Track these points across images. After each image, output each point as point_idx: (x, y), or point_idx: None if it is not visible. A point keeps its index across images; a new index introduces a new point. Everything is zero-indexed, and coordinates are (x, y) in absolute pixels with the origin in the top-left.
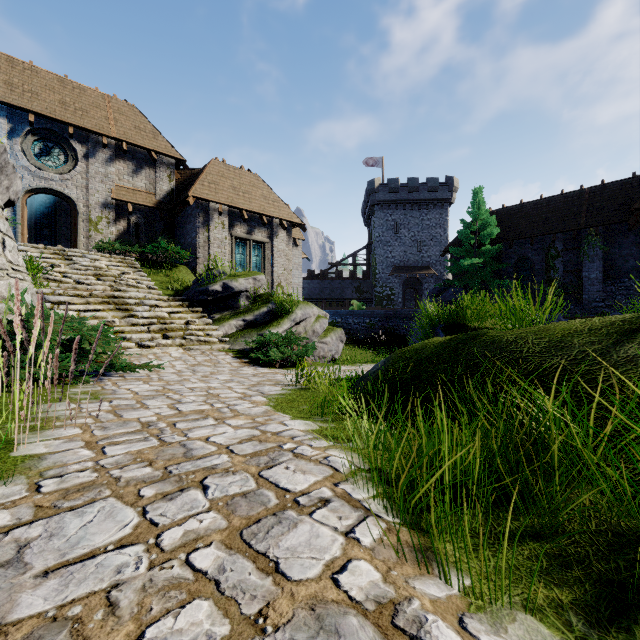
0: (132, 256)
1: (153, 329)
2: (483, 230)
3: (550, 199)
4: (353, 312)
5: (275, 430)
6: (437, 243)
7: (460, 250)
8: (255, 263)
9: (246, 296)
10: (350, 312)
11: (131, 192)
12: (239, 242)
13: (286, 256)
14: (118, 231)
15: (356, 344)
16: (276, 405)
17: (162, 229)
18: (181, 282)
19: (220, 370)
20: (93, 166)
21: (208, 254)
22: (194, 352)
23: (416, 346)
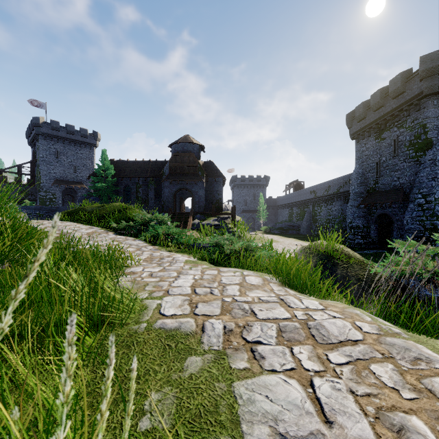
0: None
1: None
2: (108, 170)
3: (139, 161)
4: (26, 207)
5: None
6: (87, 169)
7: (97, 178)
8: None
9: None
10: (24, 207)
11: None
12: None
13: None
14: None
15: None
16: None
17: None
18: None
19: None
20: None
21: None
22: None
23: (66, 211)
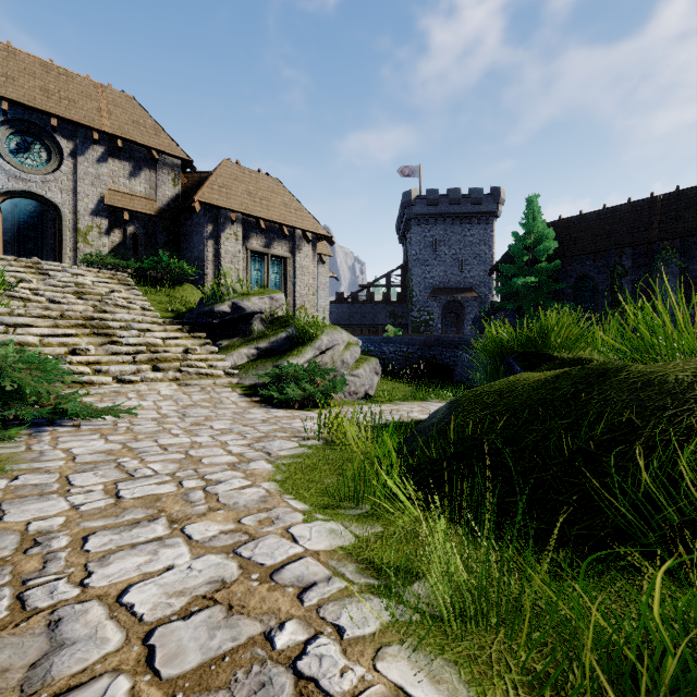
0: (128, 272)
1: (140, 359)
2: (538, 244)
3: (615, 209)
4: (388, 339)
5: (270, 560)
6: (481, 262)
7: (511, 268)
8: (274, 281)
9: (260, 319)
10: (385, 339)
11: (128, 197)
12: (255, 257)
13: (311, 274)
14: (112, 243)
15: (392, 376)
16: (285, 479)
17: (165, 241)
18: (185, 303)
19: (220, 413)
20: (82, 166)
21: (218, 270)
22: (191, 388)
23: (497, 385)
